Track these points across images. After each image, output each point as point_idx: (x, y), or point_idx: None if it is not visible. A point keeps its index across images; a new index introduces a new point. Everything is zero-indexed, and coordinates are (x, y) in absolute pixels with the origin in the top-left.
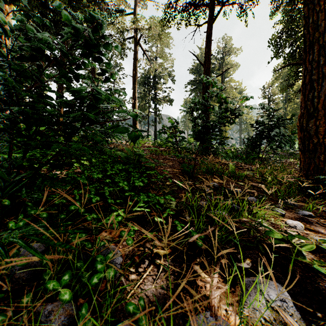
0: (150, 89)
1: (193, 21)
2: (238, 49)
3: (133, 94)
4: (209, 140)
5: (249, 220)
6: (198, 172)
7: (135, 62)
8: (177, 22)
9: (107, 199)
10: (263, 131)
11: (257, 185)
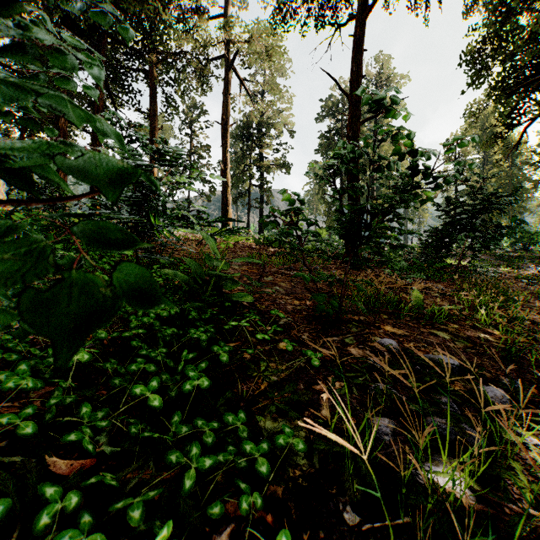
0: (252, 147)
1: (329, 20)
2: (402, 76)
3: (223, 155)
4: (376, 242)
5: (539, 508)
6: (348, 309)
7: (226, 100)
8: (299, 20)
9: (97, 433)
10: (461, 218)
11: (478, 337)
